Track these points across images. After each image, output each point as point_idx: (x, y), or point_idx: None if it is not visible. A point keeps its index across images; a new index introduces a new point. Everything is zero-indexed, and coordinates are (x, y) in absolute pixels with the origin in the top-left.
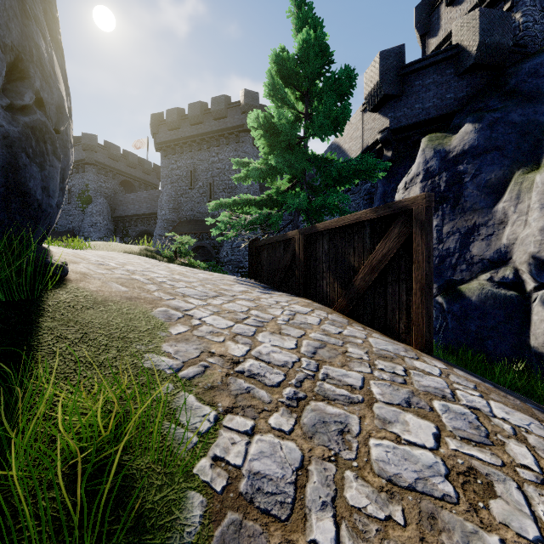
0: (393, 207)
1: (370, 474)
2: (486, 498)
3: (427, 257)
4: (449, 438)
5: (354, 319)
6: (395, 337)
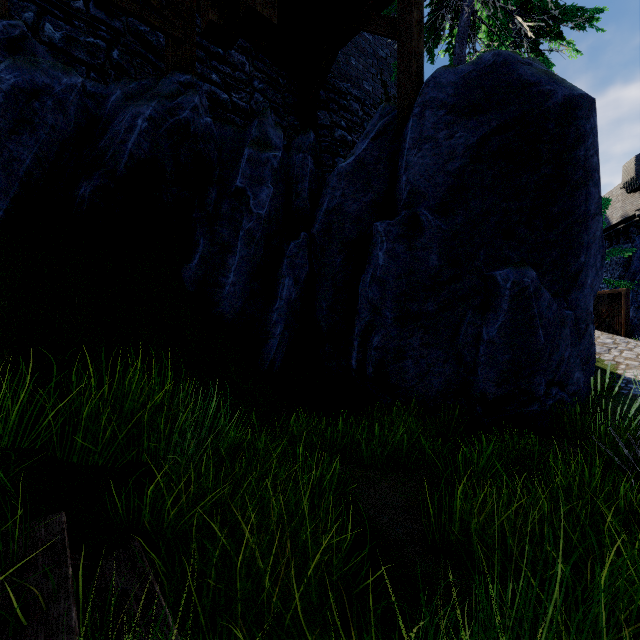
0: (615, 291)
1: (596, 341)
2: (618, 344)
3: (626, 307)
4: (616, 341)
5: (600, 330)
6: (616, 334)
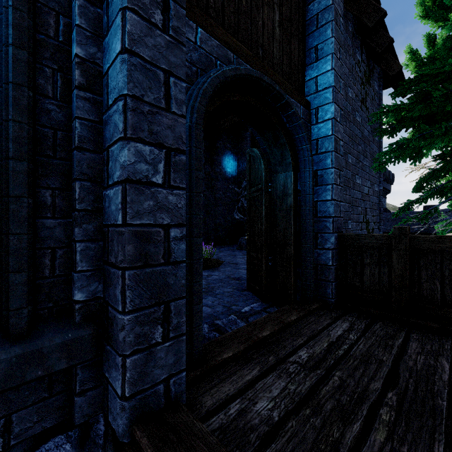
0: None
1: None
2: None
3: None
4: None
5: None
6: None
